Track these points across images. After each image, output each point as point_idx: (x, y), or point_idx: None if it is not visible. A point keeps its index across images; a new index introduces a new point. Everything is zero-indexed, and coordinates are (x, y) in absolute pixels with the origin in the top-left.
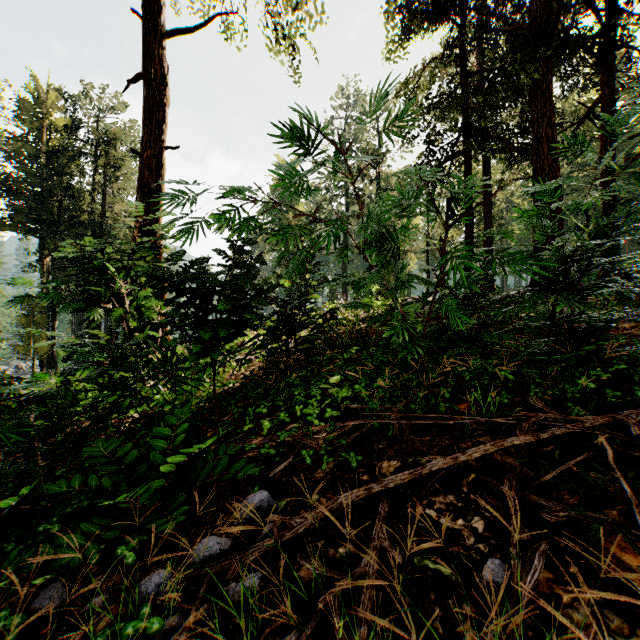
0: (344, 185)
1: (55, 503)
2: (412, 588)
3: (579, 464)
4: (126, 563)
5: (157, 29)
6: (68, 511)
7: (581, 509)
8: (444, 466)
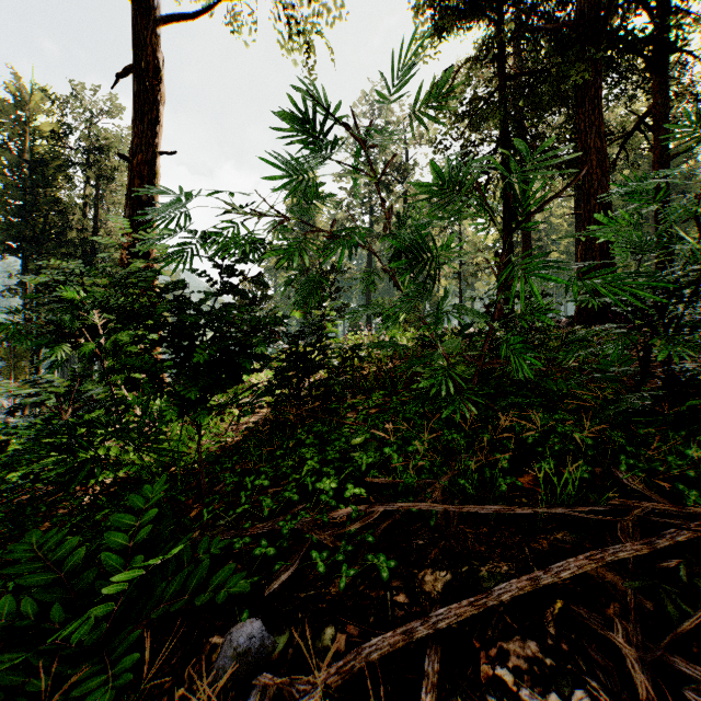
0: (368, 202)
1: None
2: None
3: None
4: None
5: (150, 14)
6: None
7: None
8: (520, 593)
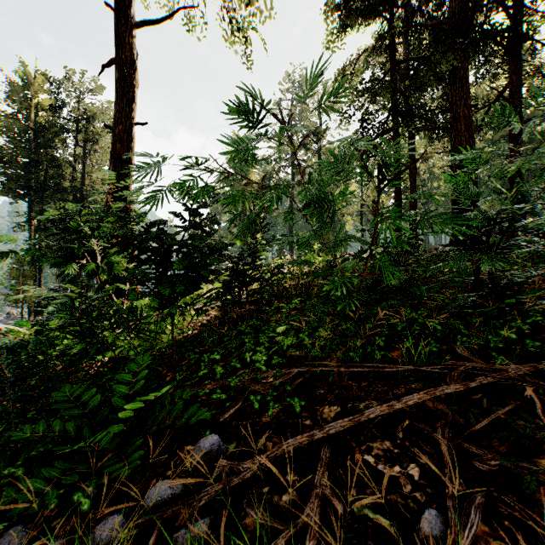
0: (290, 157)
1: (24, 444)
2: (353, 538)
3: (507, 413)
4: (81, 510)
5: (127, 20)
6: (33, 454)
7: (512, 459)
8: (381, 413)
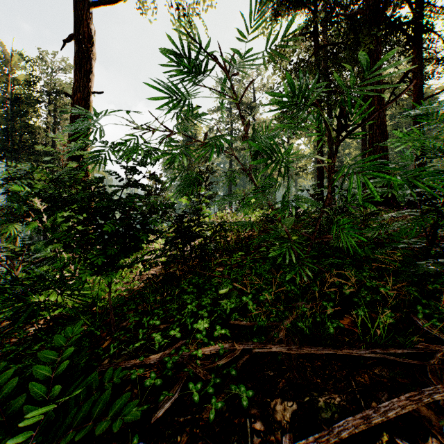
0: (230, 127)
1: None
2: None
3: None
4: None
5: (86, 0)
6: None
7: None
8: (356, 431)
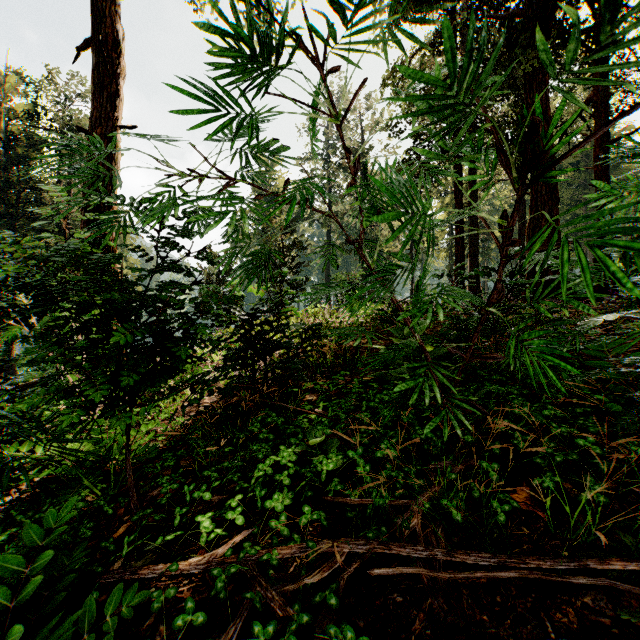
0: (327, 183)
1: None
2: None
3: None
4: None
5: None
6: None
7: None
8: None
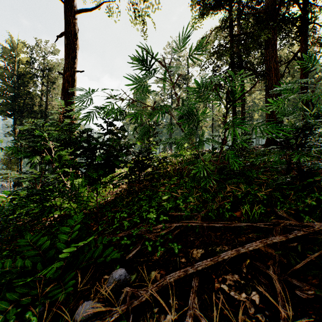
0: (170, 93)
1: (0, 273)
2: None
3: (315, 256)
4: None
5: (72, 9)
6: (3, 282)
7: None
8: (231, 256)
